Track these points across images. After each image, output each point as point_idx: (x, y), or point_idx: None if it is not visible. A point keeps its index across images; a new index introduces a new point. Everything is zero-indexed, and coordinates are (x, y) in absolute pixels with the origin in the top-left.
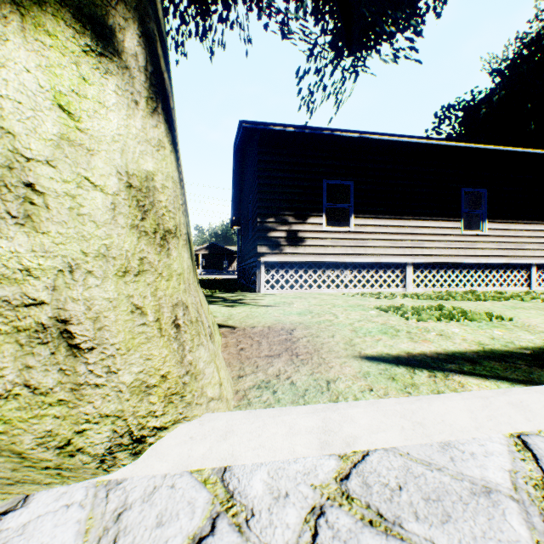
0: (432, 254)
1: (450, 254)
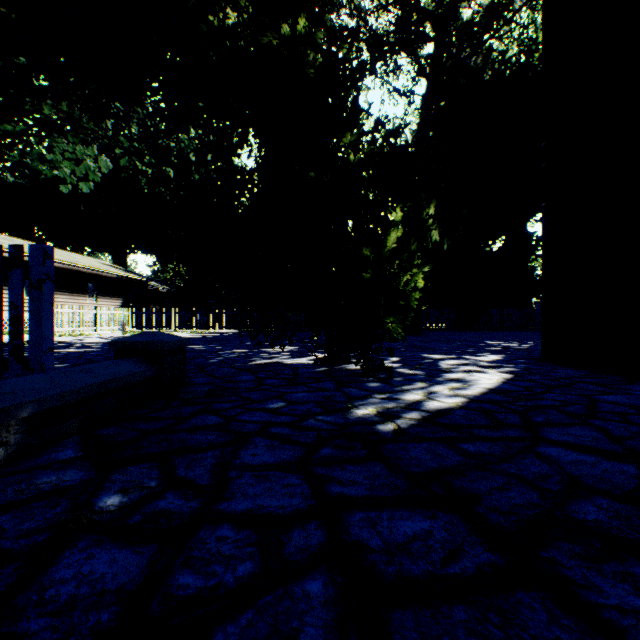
0: (6, 309)
1: None
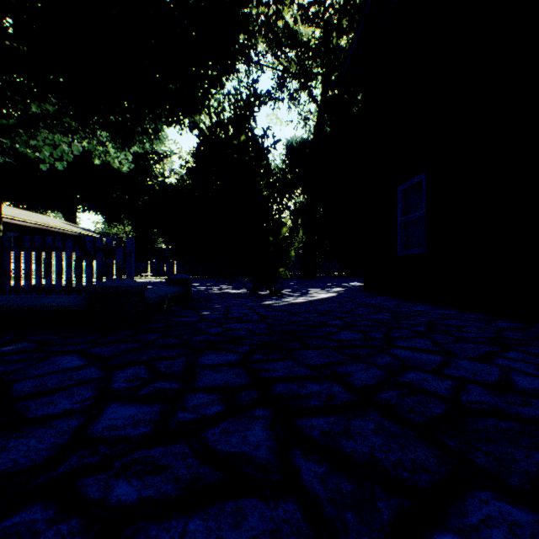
0: None
1: None
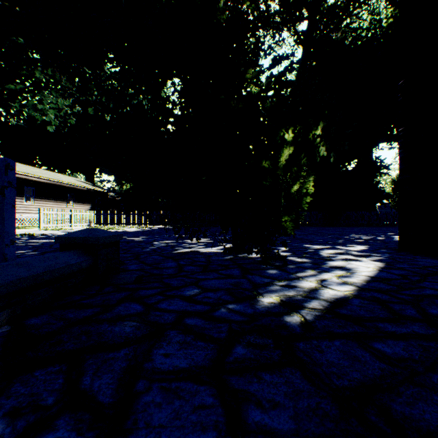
0: None
1: (20, 212)
